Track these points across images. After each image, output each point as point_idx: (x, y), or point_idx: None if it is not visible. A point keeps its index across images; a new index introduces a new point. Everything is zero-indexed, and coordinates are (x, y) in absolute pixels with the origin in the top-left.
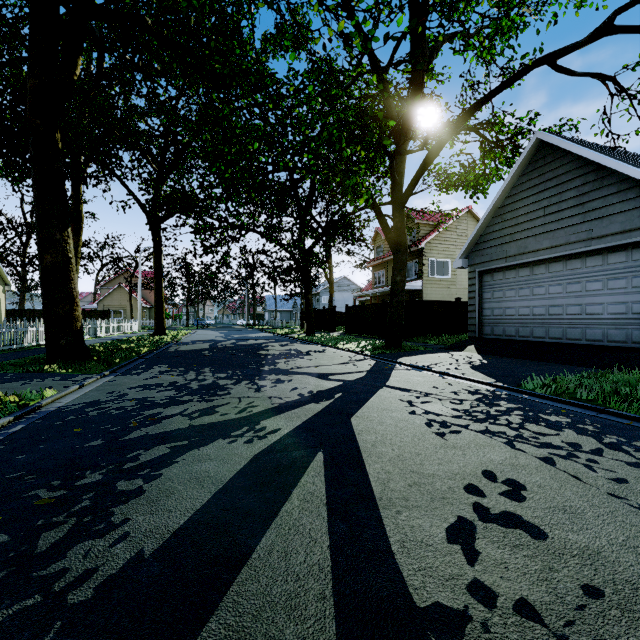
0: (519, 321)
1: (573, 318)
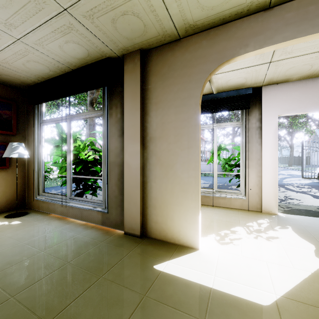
0: (315, 161)
1: None
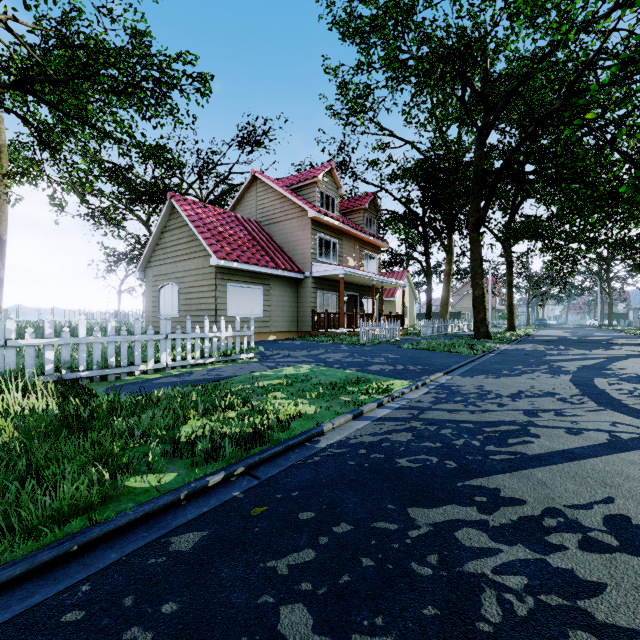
0: None
1: None
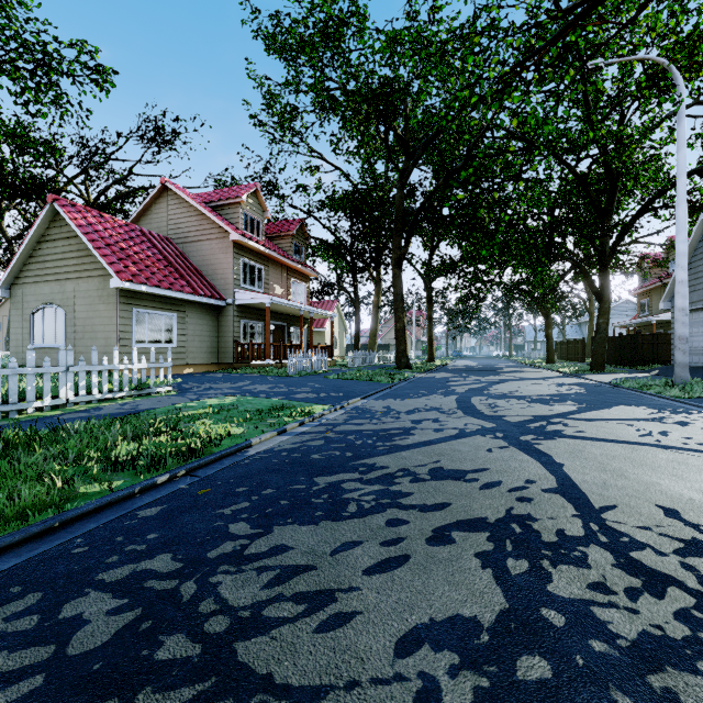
0: (700, 352)
1: None
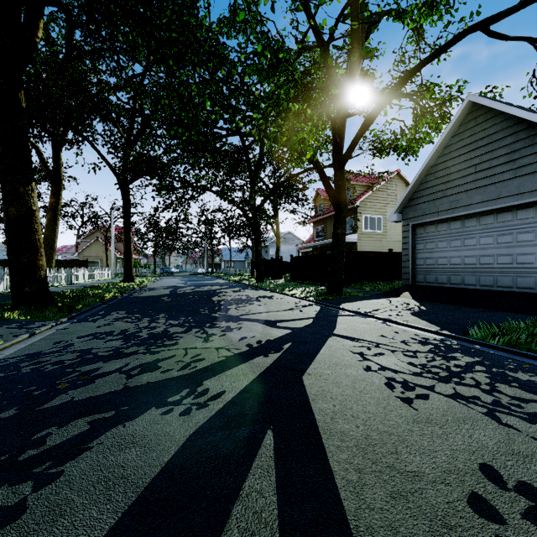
0: (451, 270)
1: (504, 267)
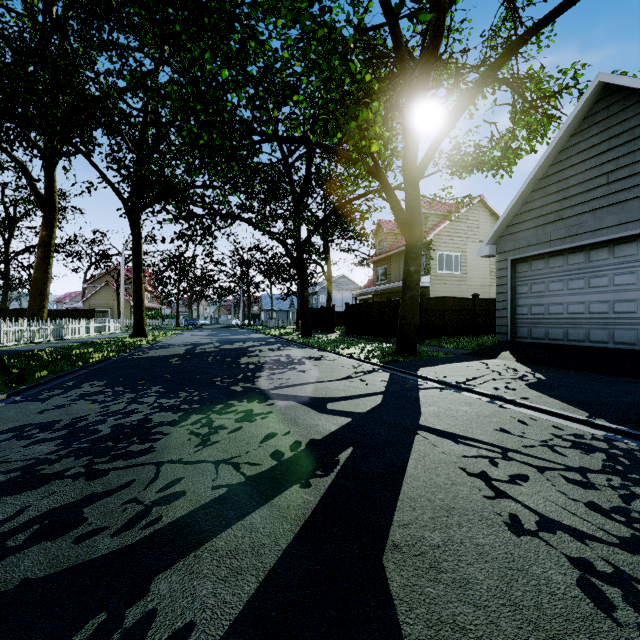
0: (569, 321)
1: None
